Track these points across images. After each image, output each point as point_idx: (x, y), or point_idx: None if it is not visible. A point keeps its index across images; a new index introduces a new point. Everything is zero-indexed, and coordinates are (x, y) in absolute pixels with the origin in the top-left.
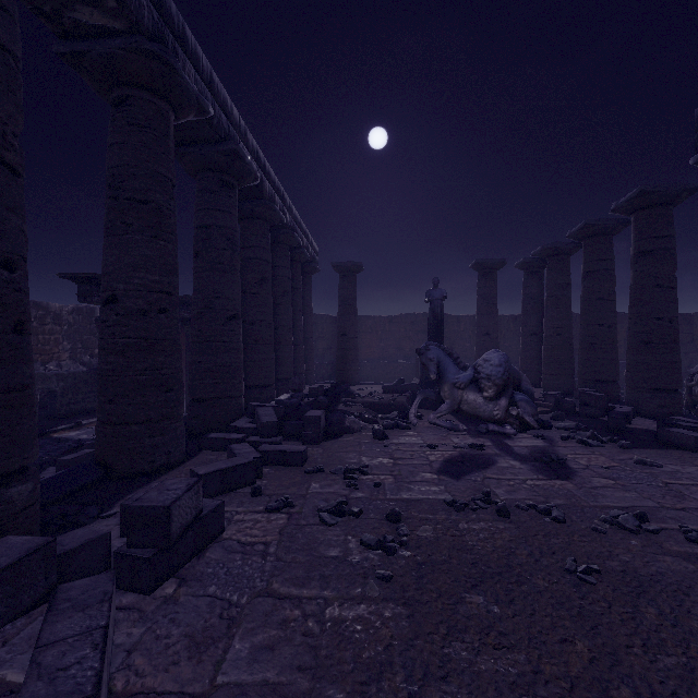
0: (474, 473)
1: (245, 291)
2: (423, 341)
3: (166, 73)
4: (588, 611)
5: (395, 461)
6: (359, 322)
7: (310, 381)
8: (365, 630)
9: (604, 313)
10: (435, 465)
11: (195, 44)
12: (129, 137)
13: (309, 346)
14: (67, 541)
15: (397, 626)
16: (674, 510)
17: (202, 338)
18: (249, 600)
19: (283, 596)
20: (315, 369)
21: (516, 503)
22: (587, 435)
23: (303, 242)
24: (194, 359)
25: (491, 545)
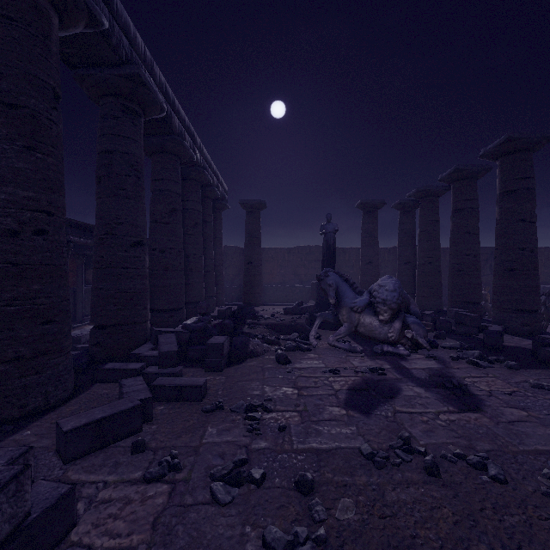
0: (383, 406)
1: (156, 221)
2: (316, 269)
3: None
4: None
5: (299, 392)
6: (263, 252)
7: (220, 302)
8: None
9: (471, 245)
10: (341, 395)
11: None
12: None
13: (219, 272)
14: None
15: None
16: None
17: (103, 264)
18: None
19: None
20: (226, 292)
21: (441, 452)
22: (475, 356)
23: (214, 181)
24: (95, 285)
25: (435, 536)
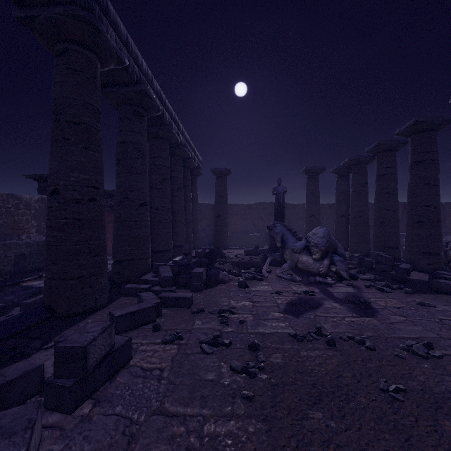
0: (309, 313)
1: (152, 187)
2: (270, 221)
3: (93, 33)
4: (401, 424)
5: (253, 304)
6: (228, 208)
7: (196, 247)
8: (234, 445)
9: (390, 202)
10: (281, 306)
11: (116, 15)
12: (67, 78)
13: (195, 224)
14: (9, 373)
15: (258, 440)
16: (450, 340)
17: (121, 219)
18: (146, 418)
19: (172, 414)
20: (200, 239)
21: (339, 335)
22: (382, 284)
23: (192, 155)
24: (116, 233)
25: (324, 369)
